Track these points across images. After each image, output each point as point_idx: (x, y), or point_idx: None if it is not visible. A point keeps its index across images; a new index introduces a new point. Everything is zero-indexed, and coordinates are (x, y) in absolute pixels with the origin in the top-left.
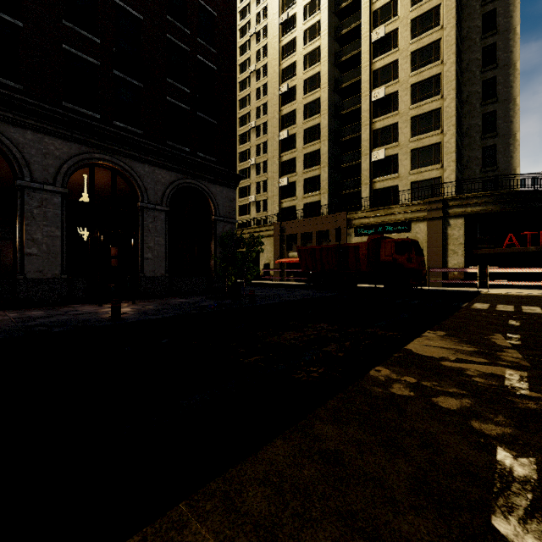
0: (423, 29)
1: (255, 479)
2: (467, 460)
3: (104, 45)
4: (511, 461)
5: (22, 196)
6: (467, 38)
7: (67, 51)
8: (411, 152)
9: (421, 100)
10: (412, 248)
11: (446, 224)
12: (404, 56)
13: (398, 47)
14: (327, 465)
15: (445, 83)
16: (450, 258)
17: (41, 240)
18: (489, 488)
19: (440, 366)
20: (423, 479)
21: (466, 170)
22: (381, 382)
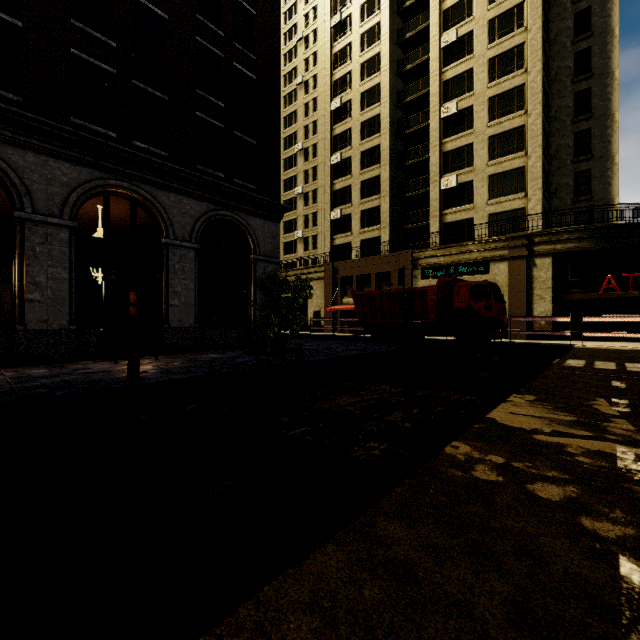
0: (503, 31)
1: (299, 603)
2: (580, 575)
3: (121, 49)
4: (639, 576)
5: (22, 230)
6: (555, 42)
7: (76, 56)
8: (488, 179)
9: (501, 116)
10: (490, 293)
11: (531, 265)
12: (480, 64)
13: (473, 52)
14: (395, 582)
15: (529, 96)
16: (536, 305)
17: (44, 283)
18: (615, 618)
19: (533, 441)
20: (525, 604)
21: (554, 200)
22: (460, 462)
